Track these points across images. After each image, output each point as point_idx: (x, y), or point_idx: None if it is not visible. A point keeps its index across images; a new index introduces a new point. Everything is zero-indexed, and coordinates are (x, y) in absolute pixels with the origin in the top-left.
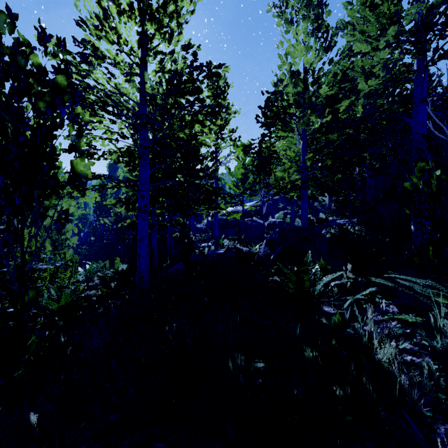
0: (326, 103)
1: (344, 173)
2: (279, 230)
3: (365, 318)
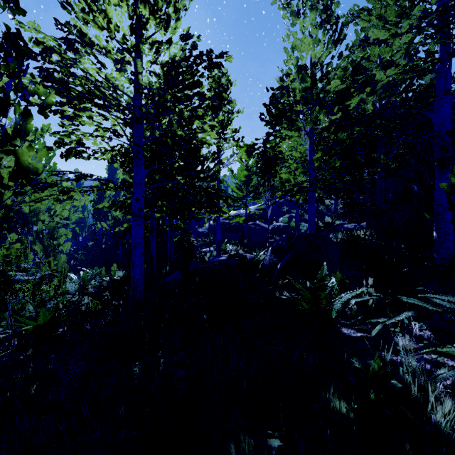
0: (335, 100)
1: (354, 174)
2: (287, 236)
3: (394, 345)
